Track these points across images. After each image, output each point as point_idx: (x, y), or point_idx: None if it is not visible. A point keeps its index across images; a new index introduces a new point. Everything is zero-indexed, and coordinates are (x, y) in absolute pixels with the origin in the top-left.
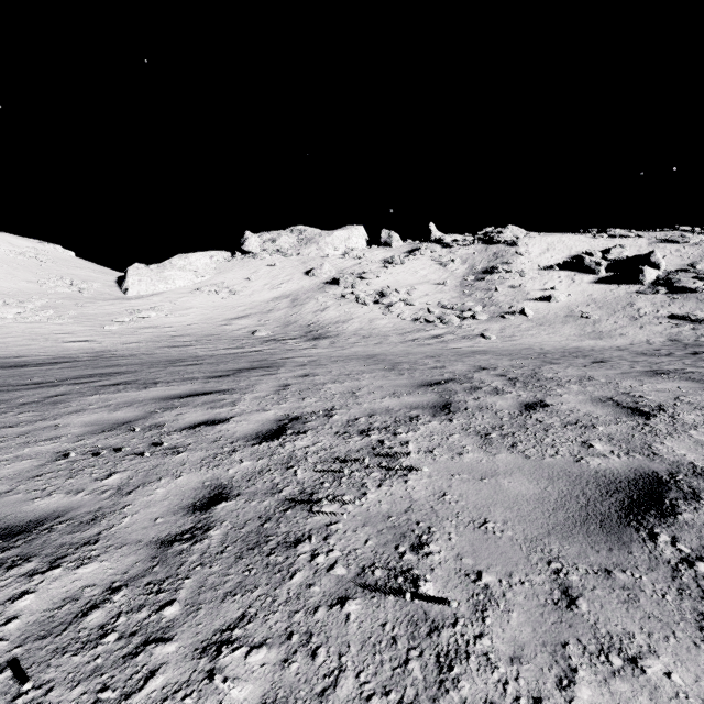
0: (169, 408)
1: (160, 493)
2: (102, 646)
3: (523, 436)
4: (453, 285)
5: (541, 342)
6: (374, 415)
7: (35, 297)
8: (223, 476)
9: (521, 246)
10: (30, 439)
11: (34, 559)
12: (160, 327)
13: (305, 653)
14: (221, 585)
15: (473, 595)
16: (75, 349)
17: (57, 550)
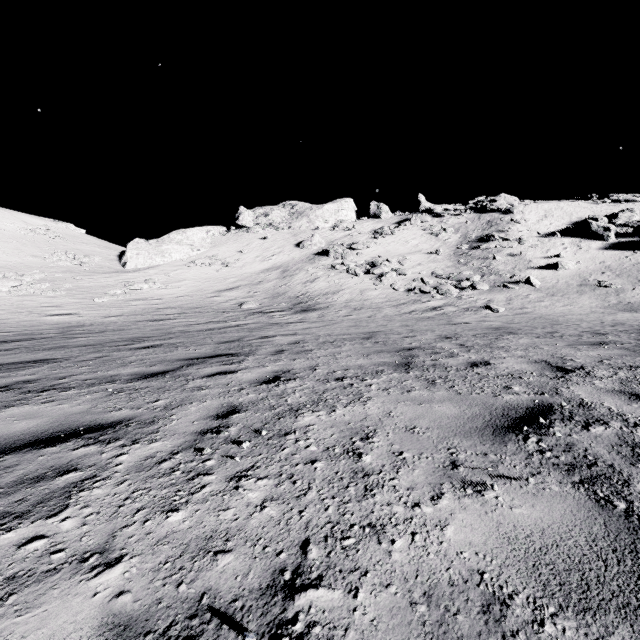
0: None
1: None
2: None
3: None
4: (447, 254)
5: (564, 315)
6: None
7: (36, 271)
8: None
9: (517, 214)
10: None
11: None
12: (149, 299)
13: None
14: None
15: None
16: (50, 323)
17: None
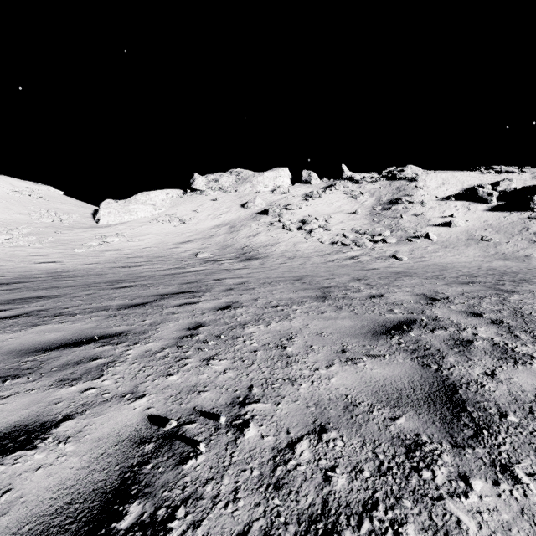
0: (1, 379)
1: None
2: None
3: None
4: (364, 214)
5: (452, 263)
6: (326, 428)
7: (24, 226)
8: None
9: (420, 182)
10: None
11: None
12: (120, 250)
13: None
14: None
15: None
16: (40, 269)
17: None
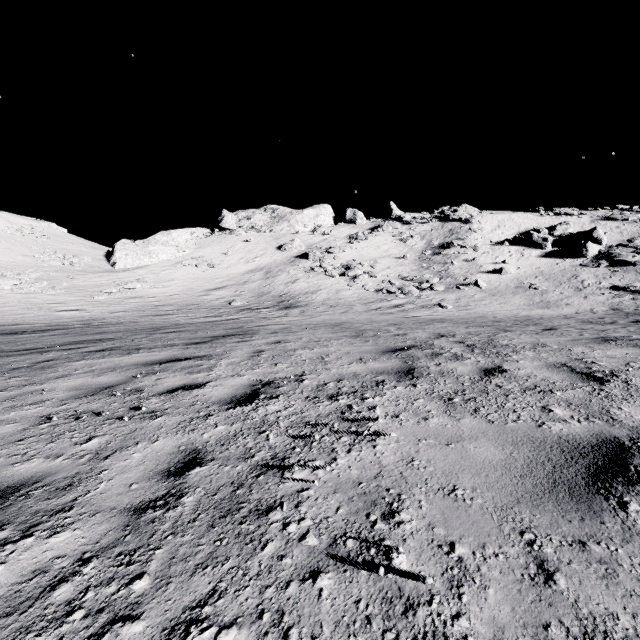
0: (150, 373)
1: (136, 457)
2: (68, 624)
3: (484, 400)
4: (413, 259)
5: (494, 311)
6: (342, 380)
7: (31, 270)
8: (198, 441)
9: (475, 224)
10: (16, 403)
11: (8, 527)
12: (144, 297)
13: (276, 635)
14: (192, 556)
15: (447, 569)
16: (66, 317)
17: (31, 517)
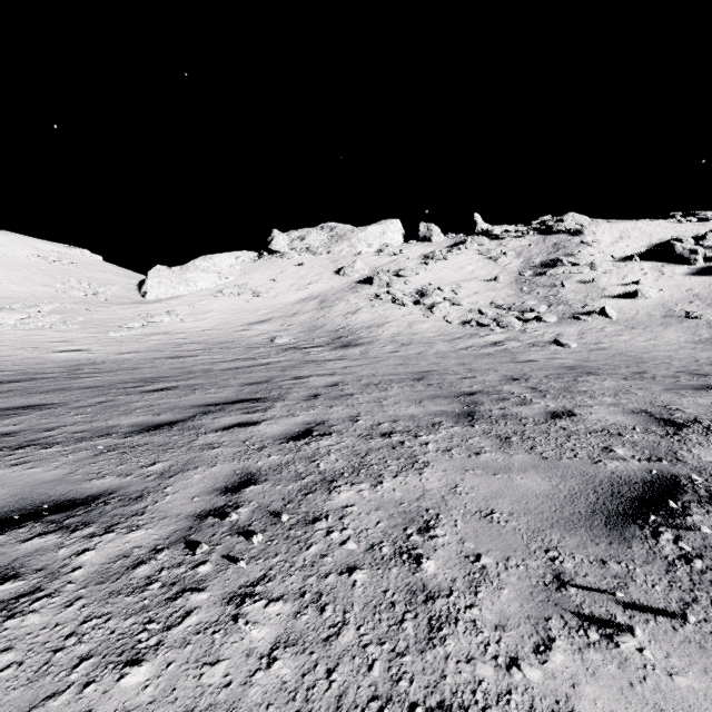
0: None
1: None
2: None
3: None
4: (507, 281)
5: (649, 352)
6: None
7: (46, 302)
8: None
9: (588, 235)
10: None
11: None
12: (170, 333)
13: None
14: None
15: None
16: (57, 360)
17: None
